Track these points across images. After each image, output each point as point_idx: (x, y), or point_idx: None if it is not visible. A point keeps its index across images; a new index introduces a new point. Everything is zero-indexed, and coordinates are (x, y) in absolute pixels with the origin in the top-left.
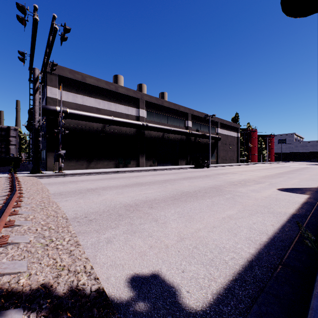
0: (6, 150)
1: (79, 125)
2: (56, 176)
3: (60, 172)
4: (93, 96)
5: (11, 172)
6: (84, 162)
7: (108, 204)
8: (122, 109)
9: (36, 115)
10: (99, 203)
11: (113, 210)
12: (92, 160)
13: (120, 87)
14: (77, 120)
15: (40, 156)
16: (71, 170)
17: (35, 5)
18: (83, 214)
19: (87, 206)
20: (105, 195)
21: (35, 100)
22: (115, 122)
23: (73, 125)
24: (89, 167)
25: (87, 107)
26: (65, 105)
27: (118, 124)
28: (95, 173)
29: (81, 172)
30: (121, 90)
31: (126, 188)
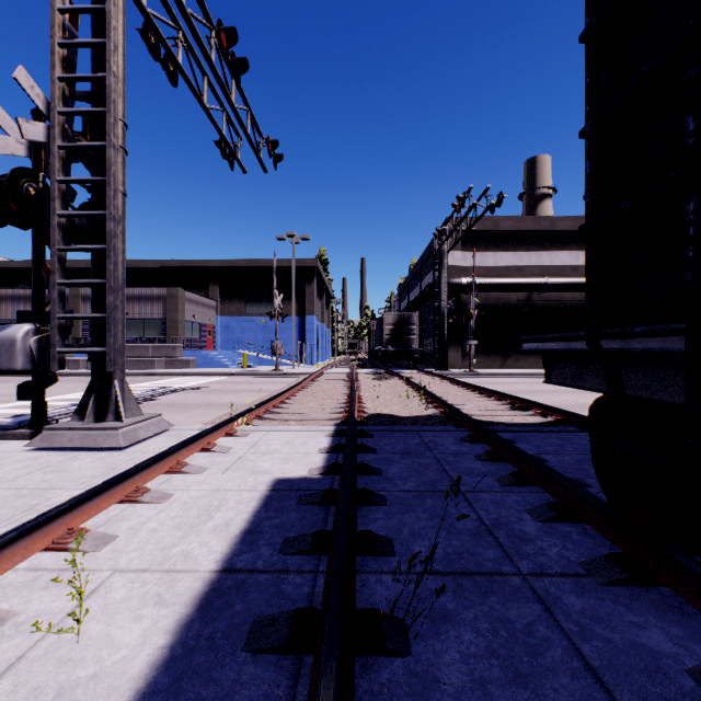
0: (407, 341)
1: (489, 299)
2: (469, 376)
3: (471, 370)
4: (510, 249)
5: (408, 368)
6: (496, 358)
7: (572, 402)
8: (565, 259)
9: (442, 295)
10: (561, 401)
11: (582, 406)
12: (508, 354)
13: (561, 219)
14: (486, 293)
15: (445, 349)
16: (478, 369)
17: (470, 187)
18: (552, 405)
19: (550, 401)
20: (562, 396)
21: (441, 276)
22: (550, 287)
23: (480, 301)
24: (504, 365)
25: (500, 269)
26: (469, 272)
27: (557, 289)
28: (519, 375)
29: (500, 372)
30: (562, 224)
31: (588, 393)
